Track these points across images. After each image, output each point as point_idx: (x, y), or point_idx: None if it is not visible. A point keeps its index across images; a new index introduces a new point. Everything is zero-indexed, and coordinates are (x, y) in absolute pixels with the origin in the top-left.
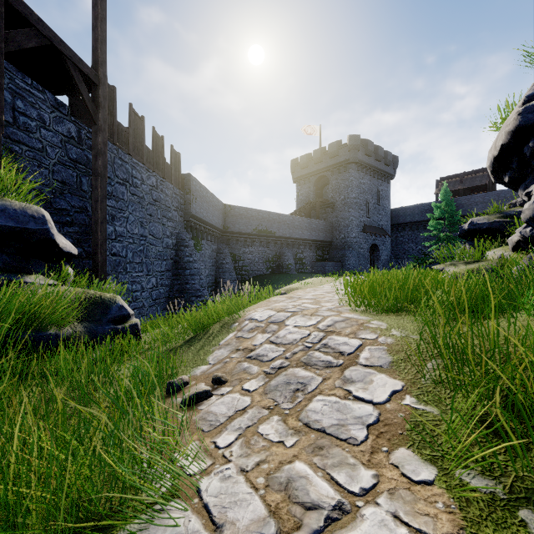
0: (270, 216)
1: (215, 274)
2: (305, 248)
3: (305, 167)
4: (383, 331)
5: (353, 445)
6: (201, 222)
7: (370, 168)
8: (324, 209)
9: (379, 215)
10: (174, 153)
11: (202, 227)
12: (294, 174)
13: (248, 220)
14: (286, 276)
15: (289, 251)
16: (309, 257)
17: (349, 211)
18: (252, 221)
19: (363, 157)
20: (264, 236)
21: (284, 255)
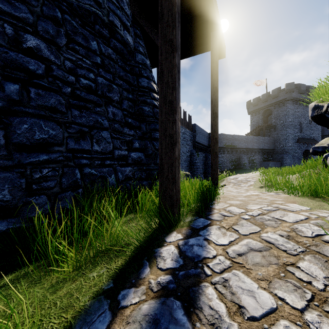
0: (233, 137)
1: (204, 168)
2: (255, 153)
3: (256, 105)
4: (258, 178)
5: (245, 187)
6: (199, 144)
7: (303, 101)
8: (269, 129)
9: (311, 130)
10: (189, 116)
11: (199, 146)
12: (249, 110)
13: (221, 140)
14: (243, 170)
15: (245, 156)
16: (258, 159)
17: (286, 130)
18: (223, 140)
19: (297, 95)
20: (229, 148)
21: (241, 158)
